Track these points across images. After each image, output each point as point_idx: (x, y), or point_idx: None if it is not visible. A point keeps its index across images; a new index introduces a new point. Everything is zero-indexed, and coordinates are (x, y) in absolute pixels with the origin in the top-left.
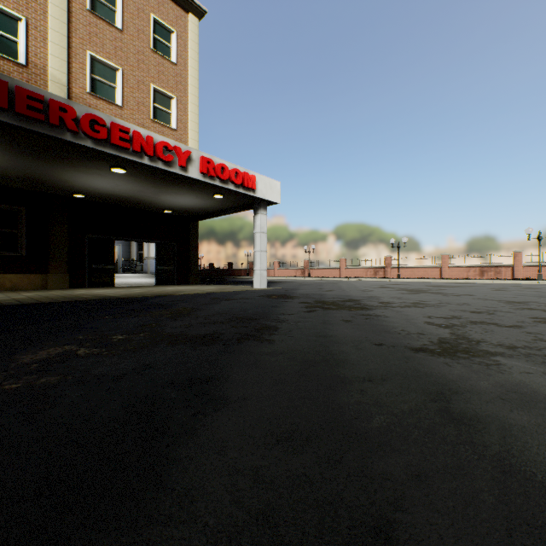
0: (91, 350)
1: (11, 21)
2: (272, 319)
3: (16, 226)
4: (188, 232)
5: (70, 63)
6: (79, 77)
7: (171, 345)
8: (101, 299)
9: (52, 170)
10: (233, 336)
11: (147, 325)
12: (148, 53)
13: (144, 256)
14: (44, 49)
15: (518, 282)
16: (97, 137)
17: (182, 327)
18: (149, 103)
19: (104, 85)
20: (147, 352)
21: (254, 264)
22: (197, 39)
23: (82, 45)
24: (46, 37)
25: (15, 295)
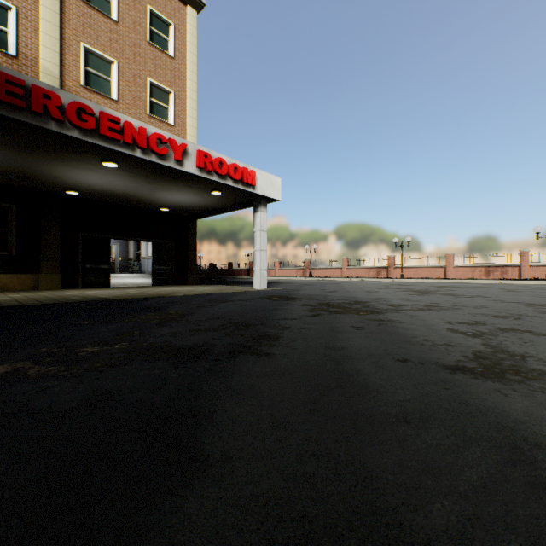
0: (47, 368)
1: (0, 10)
2: (272, 325)
3: (6, 224)
4: (186, 231)
5: (63, 55)
6: (72, 69)
7: (148, 361)
8: (90, 300)
9: (41, 164)
10: (225, 348)
11: (128, 333)
12: (145, 46)
13: (142, 255)
14: (35, 40)
15: (526, 283)
16: (85, 127)
17: (168, 335)
18: (146, 98)
19: (99, 78)
20: (115, 372)
21: (254, 264)
22: (196, 32)
23: (75, 36)
24: (37, 28)
25: (0, 296)
